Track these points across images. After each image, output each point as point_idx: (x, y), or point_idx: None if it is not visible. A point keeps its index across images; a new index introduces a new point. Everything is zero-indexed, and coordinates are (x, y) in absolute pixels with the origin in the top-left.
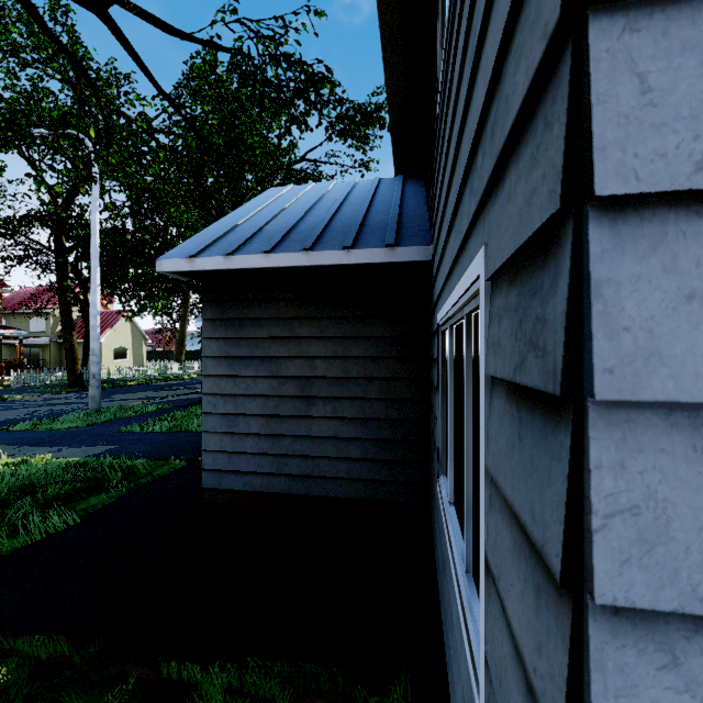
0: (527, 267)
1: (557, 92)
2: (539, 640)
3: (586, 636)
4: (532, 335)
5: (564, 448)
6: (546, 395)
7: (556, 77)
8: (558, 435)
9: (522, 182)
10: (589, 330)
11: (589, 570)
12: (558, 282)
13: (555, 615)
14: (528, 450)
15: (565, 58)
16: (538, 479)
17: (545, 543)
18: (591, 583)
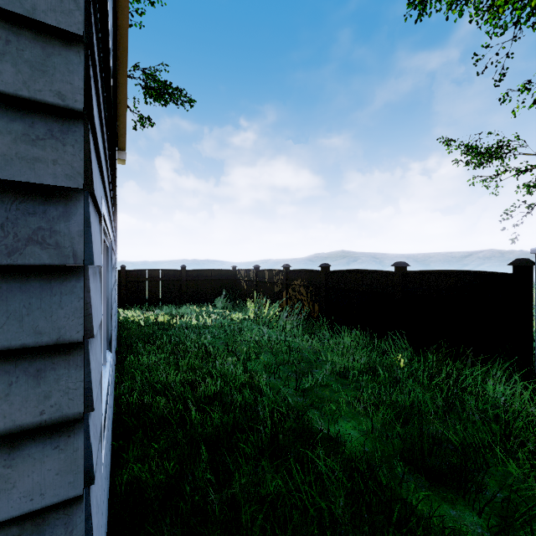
0: (11, 193)
1: (69, 132)
2: (47, 393)
3: (87, 356)
4: (33, 236)
5: (77, 287)
6: (48, 268)
7: (65, 123)
8: (69, 283)
9: (5, 138)
10: (90, 239)
11: (90, 329)
12: (72, 217)
13: (66, 365)
14: (21, 303)
15: (76, 124)
16: (45, 311)
17: (62, 335)
18: (92, 333)
